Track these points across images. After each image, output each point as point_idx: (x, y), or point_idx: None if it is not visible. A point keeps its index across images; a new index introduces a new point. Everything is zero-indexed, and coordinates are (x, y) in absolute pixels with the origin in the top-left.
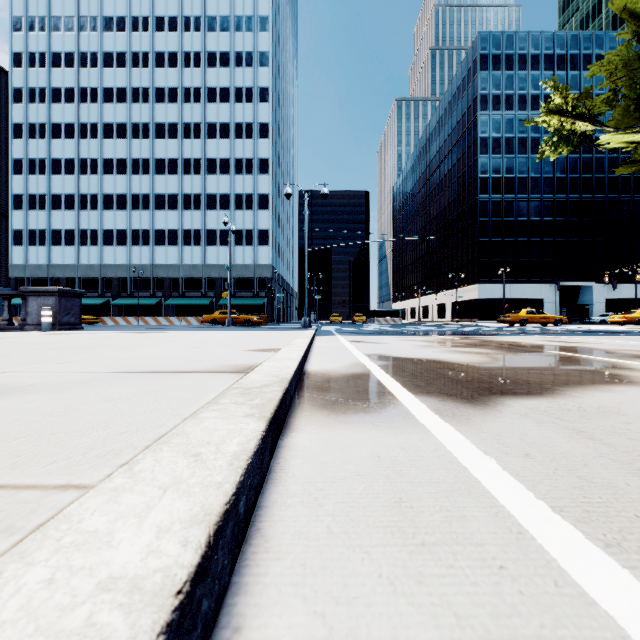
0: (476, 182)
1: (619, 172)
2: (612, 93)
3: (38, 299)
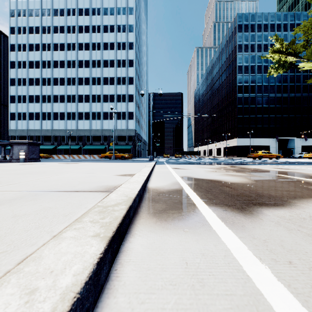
0: (236, 88)
1: (309, 82)
2: (306, 42)
3: (18, 146)
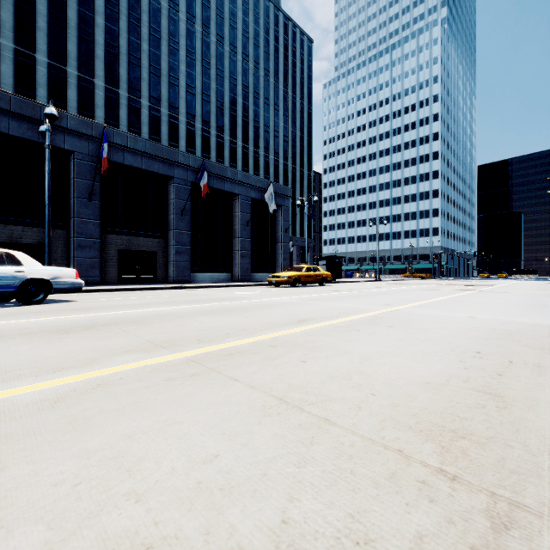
0: None
1: None
2: None
3: (370, 272)
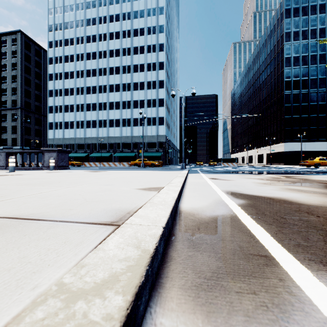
0: (283, 83)
1: None
2: None
3: (49, 154)
